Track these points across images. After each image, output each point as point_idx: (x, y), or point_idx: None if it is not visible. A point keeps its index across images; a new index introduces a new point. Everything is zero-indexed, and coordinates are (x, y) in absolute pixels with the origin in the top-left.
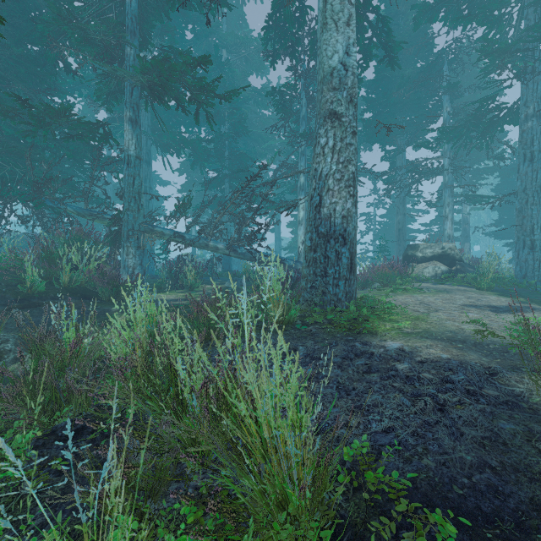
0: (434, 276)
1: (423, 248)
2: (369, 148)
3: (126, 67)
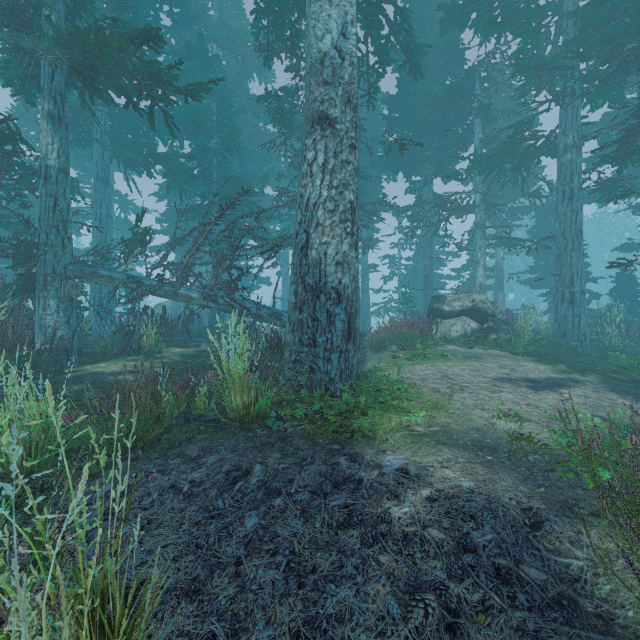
0: (462, 336)
1: (450, 300)
2: (393, 178)
3: (43, 38)
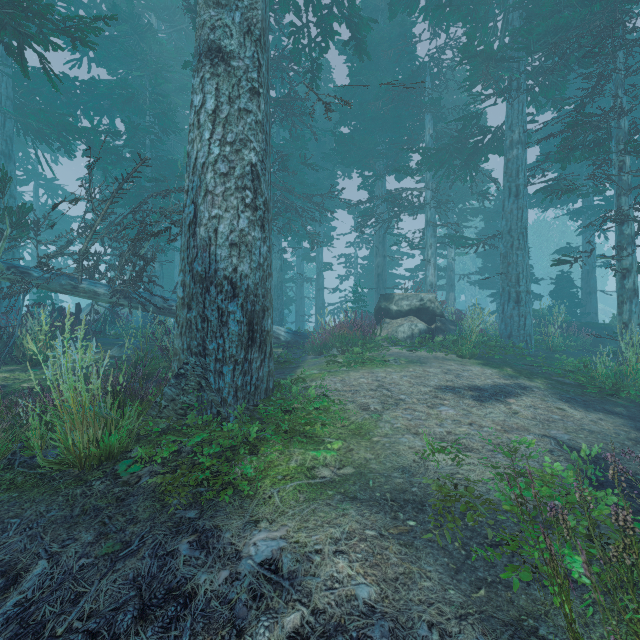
0: (410, 337)
1: (398, 299)
2: (349, 175)
3: None
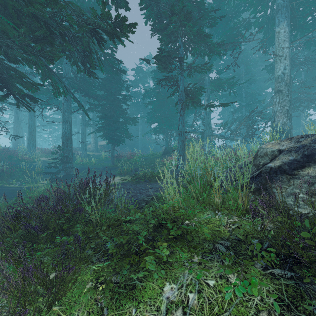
0: None
1: None
2: None
3: (205, 83)
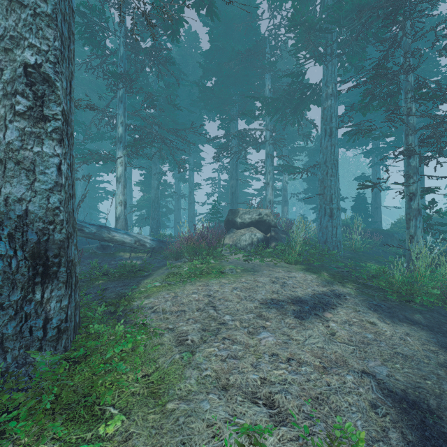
0: (250, 244)
1: (242, 213)
2: (213, 119)
3: None
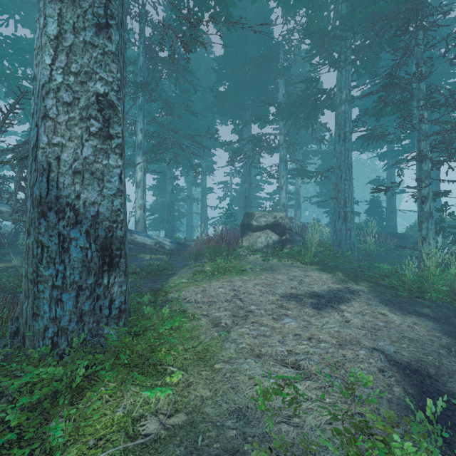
0: (266, 246)
1: (258, 216)
2: (225, 123)
3: None
